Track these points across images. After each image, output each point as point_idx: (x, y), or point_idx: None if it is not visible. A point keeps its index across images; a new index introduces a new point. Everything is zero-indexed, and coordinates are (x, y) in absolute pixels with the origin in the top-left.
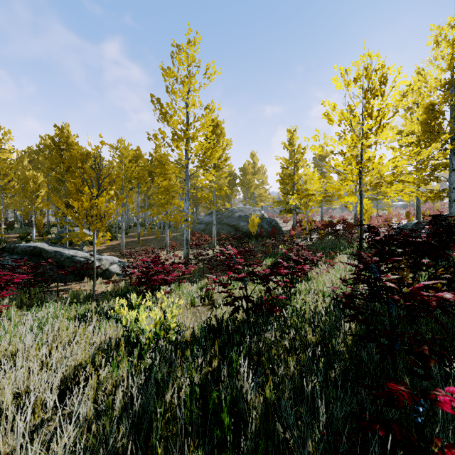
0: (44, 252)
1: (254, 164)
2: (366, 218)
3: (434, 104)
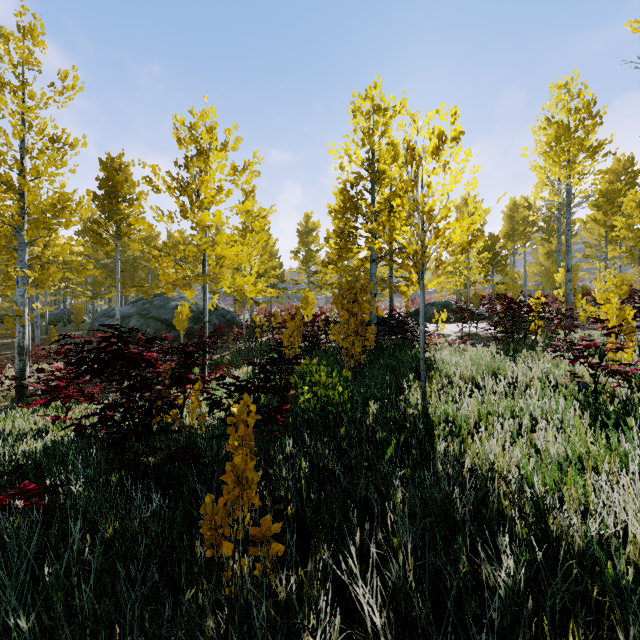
0: None
1: (218, 231)
2: (309, 313)
3: (351, 183)
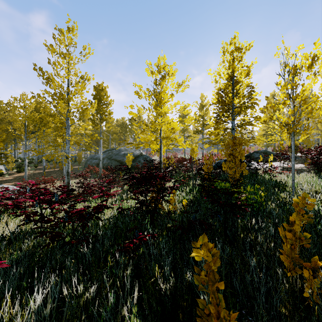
0: None
1: (140, 117)
2: (194, 157)
3: (222, 89)
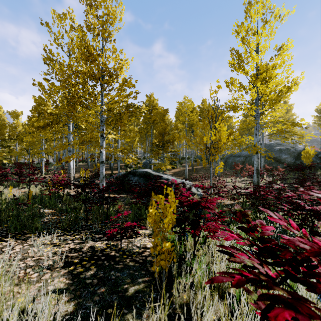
0: (151, 175)
1: (285, 103)
2: None
3: None
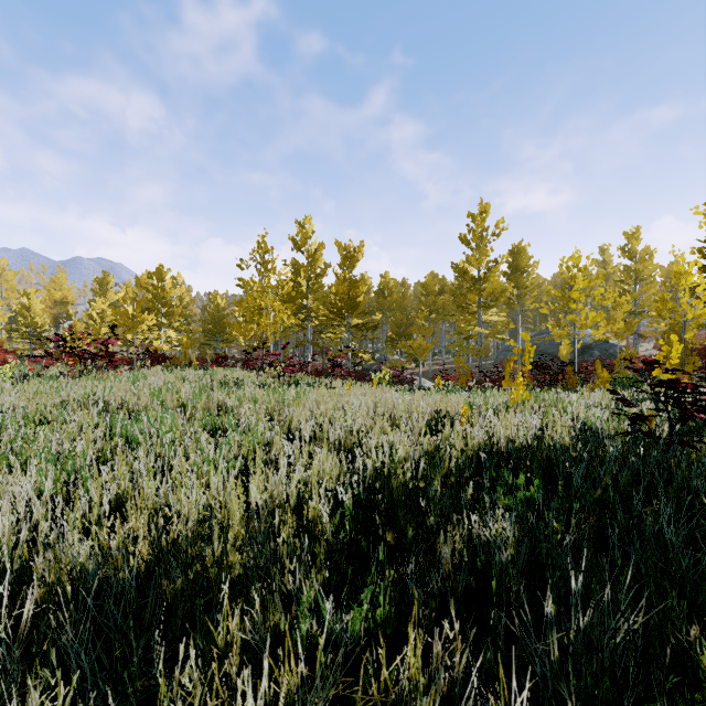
0: None
1: (605, 264)
2: None
3: None
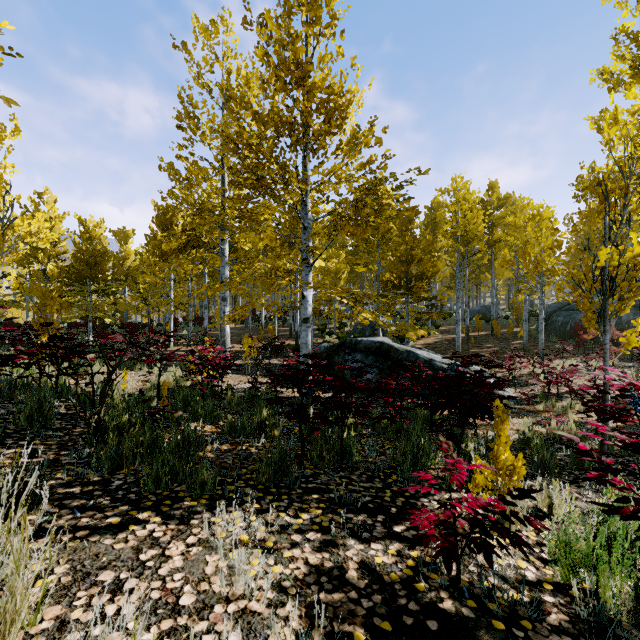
0: (393, 350)
1: None
2: None
3: None
